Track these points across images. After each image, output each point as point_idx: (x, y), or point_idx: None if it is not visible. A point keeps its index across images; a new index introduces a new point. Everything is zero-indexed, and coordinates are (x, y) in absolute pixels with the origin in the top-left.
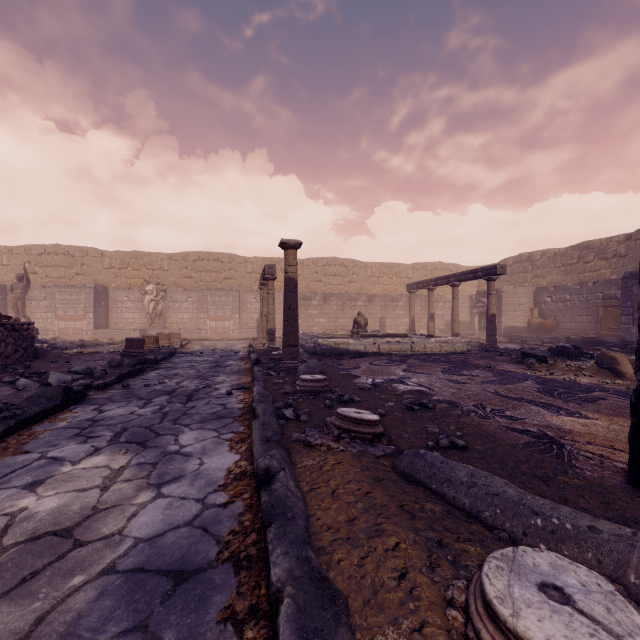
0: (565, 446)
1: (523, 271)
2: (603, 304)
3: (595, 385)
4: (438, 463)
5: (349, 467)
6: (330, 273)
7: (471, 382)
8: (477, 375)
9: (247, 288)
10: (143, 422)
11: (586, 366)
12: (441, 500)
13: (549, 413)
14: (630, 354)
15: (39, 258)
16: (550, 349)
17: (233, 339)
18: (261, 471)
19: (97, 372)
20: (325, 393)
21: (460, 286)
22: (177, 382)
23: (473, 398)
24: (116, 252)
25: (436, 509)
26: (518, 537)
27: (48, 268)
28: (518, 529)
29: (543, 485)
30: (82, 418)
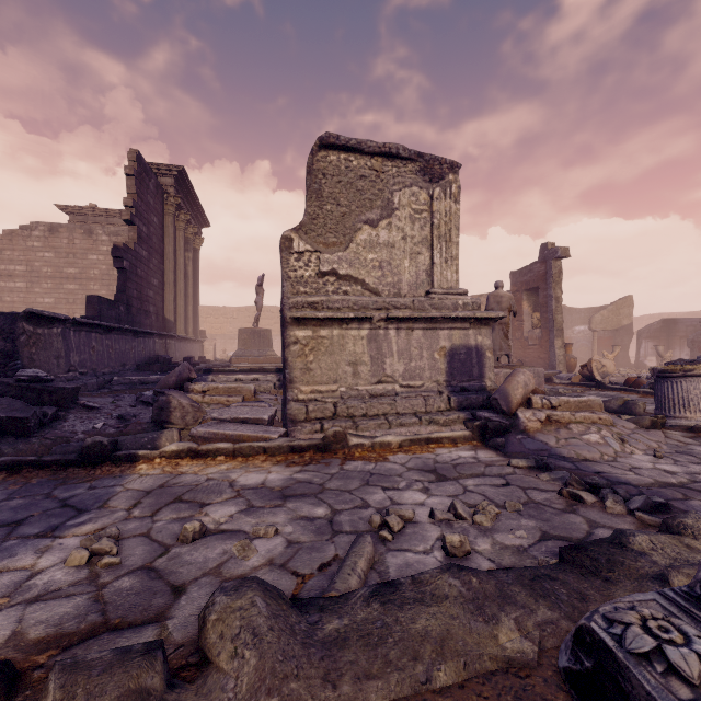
0: None
1: None
2: None
3: None
4: None
5: None
6: None
7: None
8: None
9: None
10: None
11: None
12: None
13: None
14: None
15: None
16: None
17: None
18: None
19: None
20: None
21: None
22: None
23: None
24: None
25: None
26: None
27: None
28: None
29: None
30: None
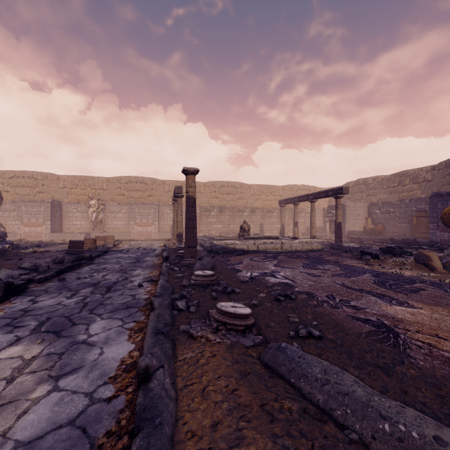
0: (399, 335)
1: (360, 191)
2: (416, 215)
3: (415, 277)
4: (296, 358)
5: (221, 360)
6: (224, 192)
7: (324, 275)
8: (328, 269)
9: (164, 203)
10: (65, 312)
11: (407, 262)
12: (298, 395)
13: (384, 303)
14: (436, 251)
15: (10, 180)
16: (381, 248)
17: (154, 240)
18: (141, 370)
19: (41, 268)
20: (213, 285)
21: (316, 202)
22: (103, 275)
23: (326, 289)
24: (68, 176)
25: (293, 408)
26: (367, 440)
27: (17, 188)
28: (367, 432)
29: (385, 376)
30: (17, 308)
